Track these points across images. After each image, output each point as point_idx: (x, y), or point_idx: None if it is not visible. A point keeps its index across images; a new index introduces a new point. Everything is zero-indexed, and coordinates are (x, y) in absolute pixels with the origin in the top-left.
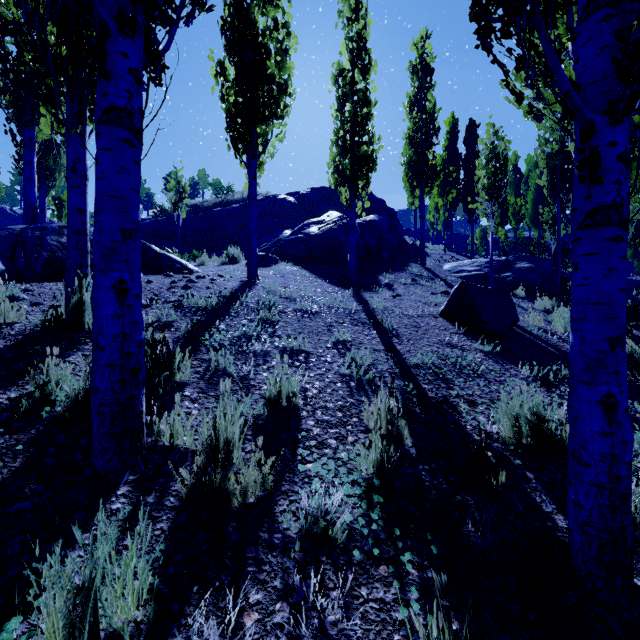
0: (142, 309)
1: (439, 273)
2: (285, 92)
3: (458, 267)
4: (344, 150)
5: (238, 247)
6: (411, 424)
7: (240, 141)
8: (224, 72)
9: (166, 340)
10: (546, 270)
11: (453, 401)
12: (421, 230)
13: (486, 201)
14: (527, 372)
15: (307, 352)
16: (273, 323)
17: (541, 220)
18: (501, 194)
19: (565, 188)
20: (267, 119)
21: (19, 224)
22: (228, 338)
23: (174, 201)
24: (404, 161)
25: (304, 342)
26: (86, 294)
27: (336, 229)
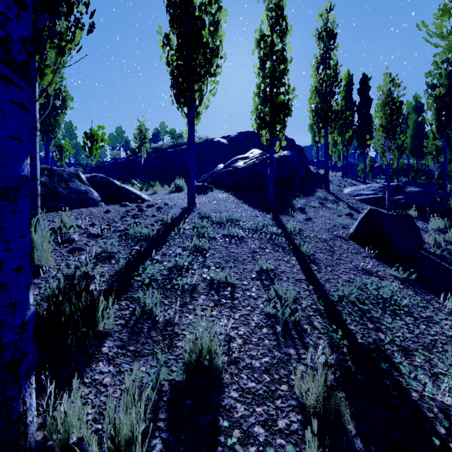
0: (93, 239)
1: (341, 197)
2: (217, 55)
3: (356, 191)
4: (265, 100)
5: (183, 179)
6: (348, 392)
7: (181, 96)
8: (169, 42)
9: (103, 274)
10: (433, 193)
11: (386, 349)
12: (326, 162)
13: (383, 138)
14: (450, 305)
15: (233, 285)
16: (204, 251)
17: (425, 151)
18: (397, 131)
19: (451, 124)
20: (202, 77)
21: (43, 163)
22: (161, 270)
23: (138, 145)
24: (312, 108)
25: (230, 272)
26: (34, 233)
27: (258, 163)
